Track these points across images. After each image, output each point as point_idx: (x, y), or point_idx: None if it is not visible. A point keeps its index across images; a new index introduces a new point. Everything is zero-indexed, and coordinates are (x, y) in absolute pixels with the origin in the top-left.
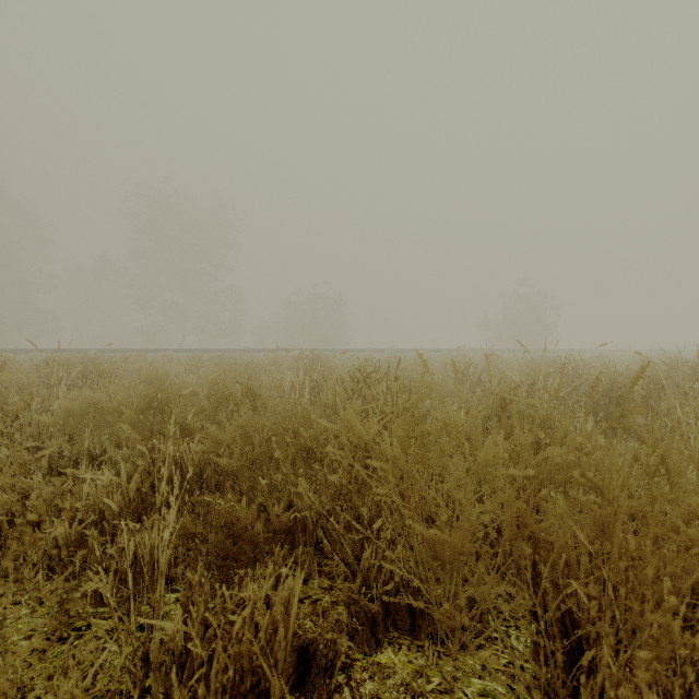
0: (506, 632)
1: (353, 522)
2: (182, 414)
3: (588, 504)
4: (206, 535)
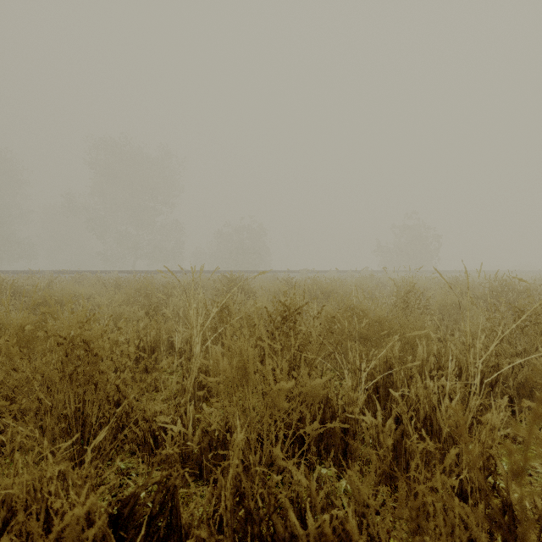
0: None
1: None
2: None
3: None
4: None
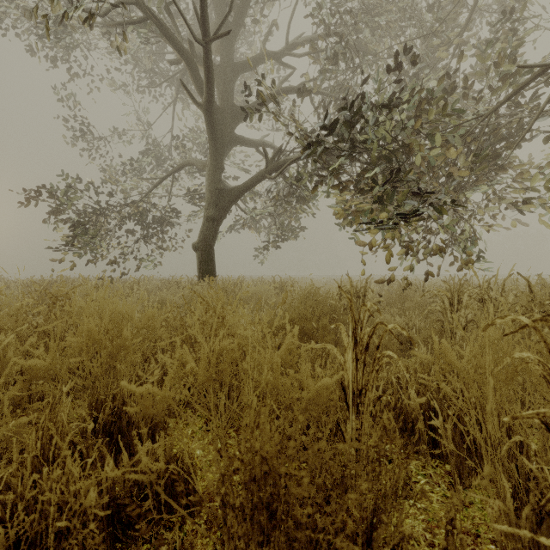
0: None
1: None
2: None
3: None
4: None
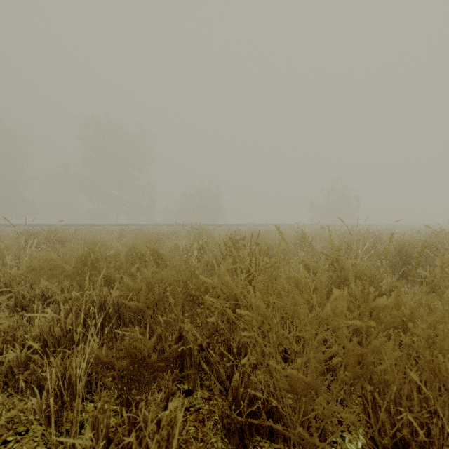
0: (341, 436)
1: (226, 353)
2: (107, 269)
3: (399, 337)
4: (115, 363)
